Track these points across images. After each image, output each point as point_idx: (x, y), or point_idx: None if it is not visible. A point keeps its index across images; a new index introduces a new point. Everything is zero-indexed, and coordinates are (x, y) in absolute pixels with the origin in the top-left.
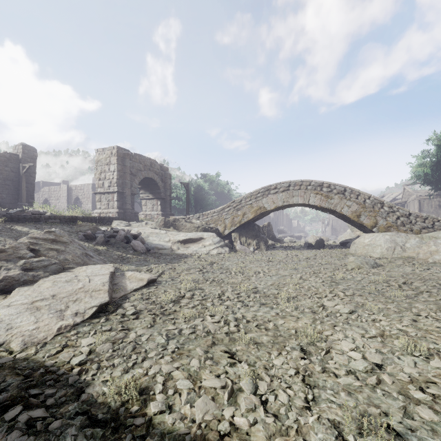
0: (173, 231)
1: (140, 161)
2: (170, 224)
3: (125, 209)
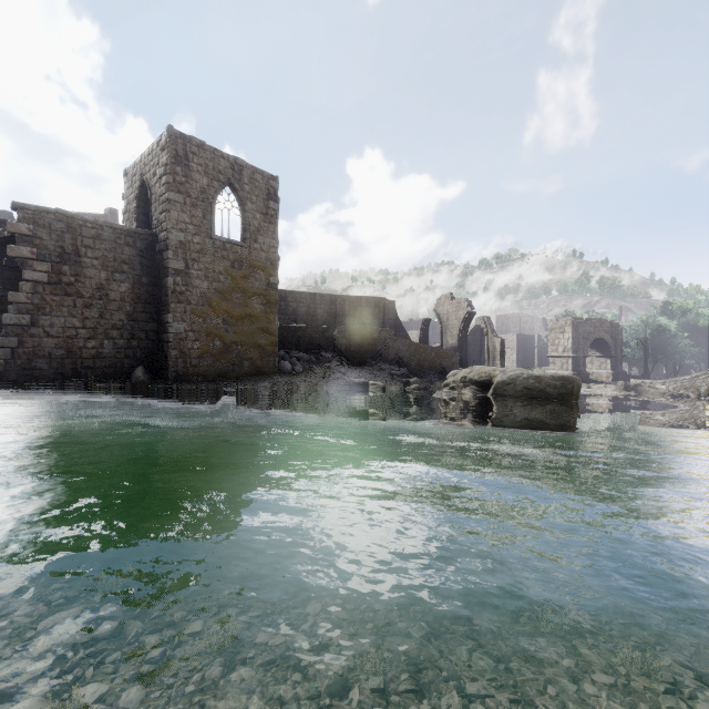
0: (635, 395)
1: (590, 325)
2: (631, 388)
3: (578, 371)
